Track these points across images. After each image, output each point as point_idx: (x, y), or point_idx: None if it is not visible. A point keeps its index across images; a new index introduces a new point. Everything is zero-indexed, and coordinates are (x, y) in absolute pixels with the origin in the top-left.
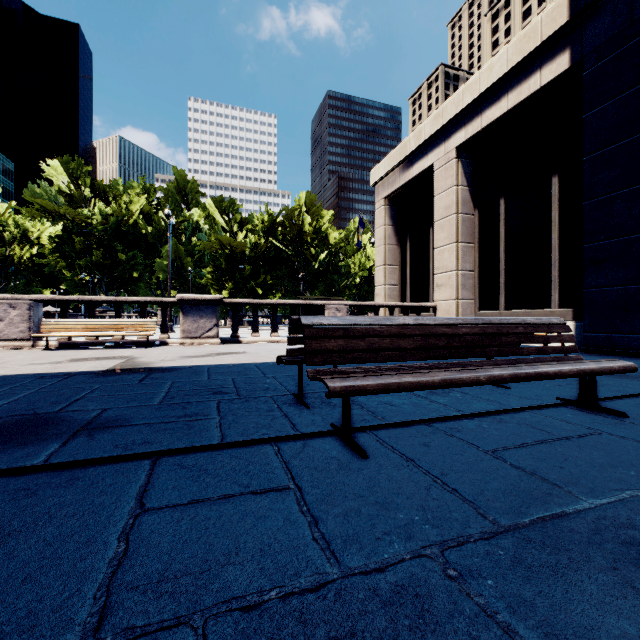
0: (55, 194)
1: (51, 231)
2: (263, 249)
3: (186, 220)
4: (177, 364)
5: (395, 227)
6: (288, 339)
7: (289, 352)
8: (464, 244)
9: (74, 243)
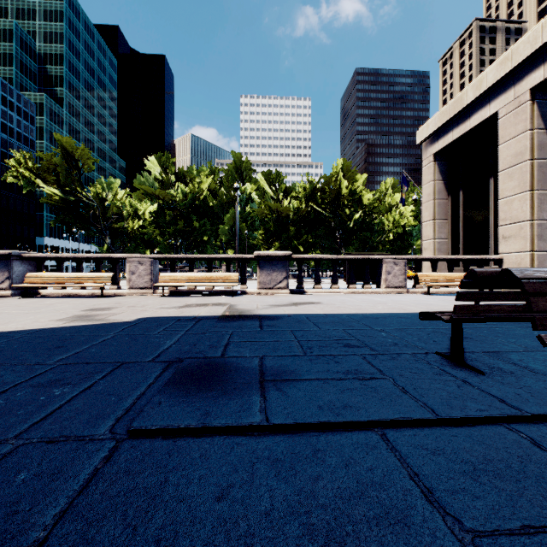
0: (152, 181)
1: (151, 208)
2: (304, 212)
3: (241, 193)
4: (274, 312)
5: (445, 182)
6: (458, 294)
7: (457, 309)
8: (540, 191)
9: (164, 216)
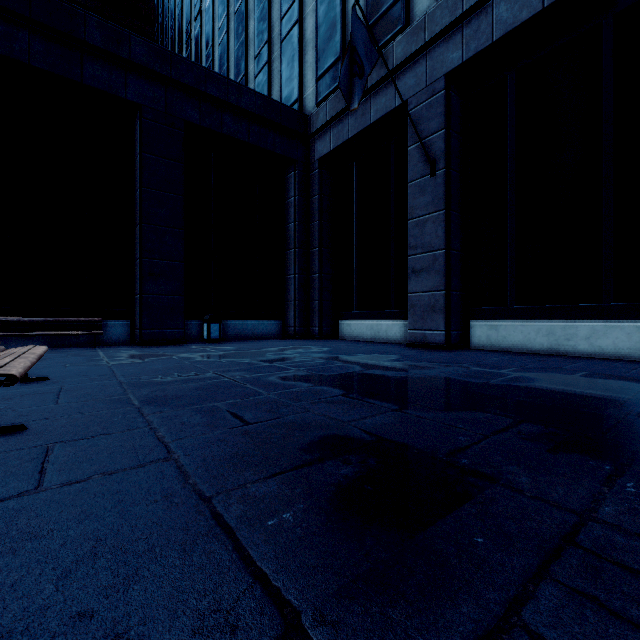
0: None
1: None
2: None
3: None
4: None
5: None
6: None
7: None
8: None
9: None
